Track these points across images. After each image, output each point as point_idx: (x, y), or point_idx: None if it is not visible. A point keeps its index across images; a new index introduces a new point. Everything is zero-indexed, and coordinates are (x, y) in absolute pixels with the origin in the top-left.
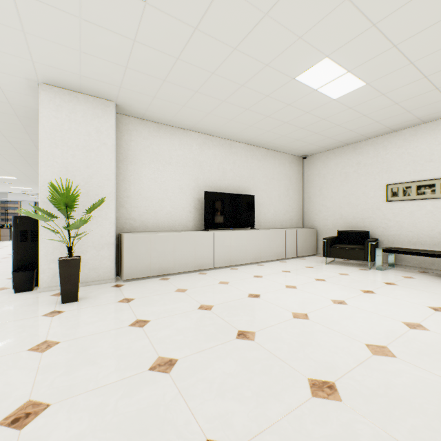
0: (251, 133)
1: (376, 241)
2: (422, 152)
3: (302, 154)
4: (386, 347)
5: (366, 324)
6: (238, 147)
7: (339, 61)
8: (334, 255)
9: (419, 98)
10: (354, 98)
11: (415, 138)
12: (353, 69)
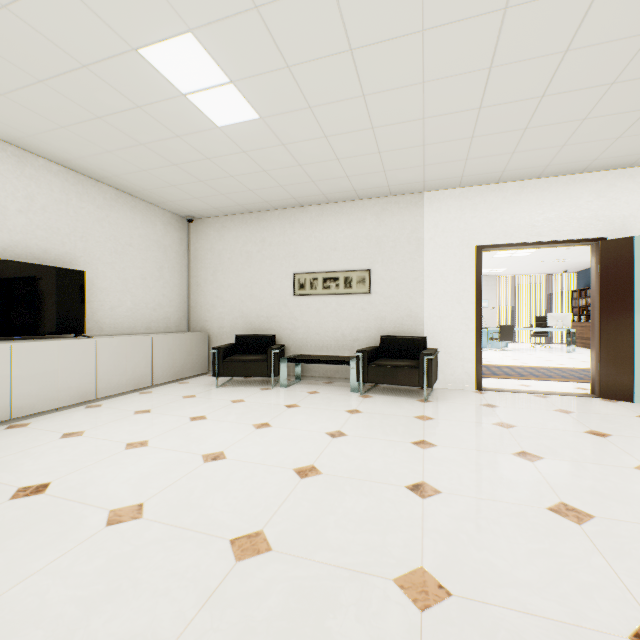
0: (70, 144)
1: (282, 348)
2: (328, 238)
3: (187, 213)
4: (263, 532)
5: (244, 491)
6: (44, 169)
7: (214, 53)
8: (229, 373)
9: (323, 166)
10: (248, 136)
11: (322, 220)
12: (239, 82)
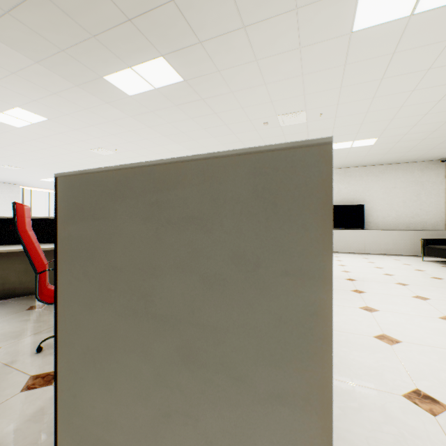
0: (351, 163)
1: None
2: None
3: (436, 158)
4: None
5: None
6: (352, 171)
7: (340, 142)
8: (428, 254)
9: None
10: (386, 140)
11: None
12: (355, 140)
